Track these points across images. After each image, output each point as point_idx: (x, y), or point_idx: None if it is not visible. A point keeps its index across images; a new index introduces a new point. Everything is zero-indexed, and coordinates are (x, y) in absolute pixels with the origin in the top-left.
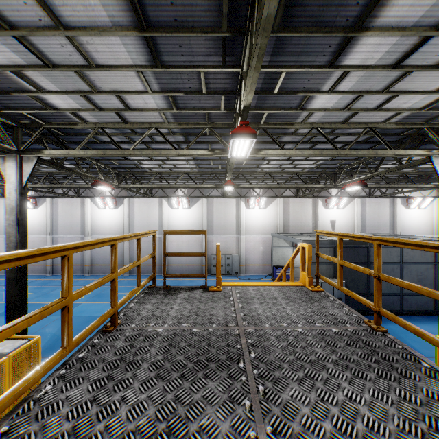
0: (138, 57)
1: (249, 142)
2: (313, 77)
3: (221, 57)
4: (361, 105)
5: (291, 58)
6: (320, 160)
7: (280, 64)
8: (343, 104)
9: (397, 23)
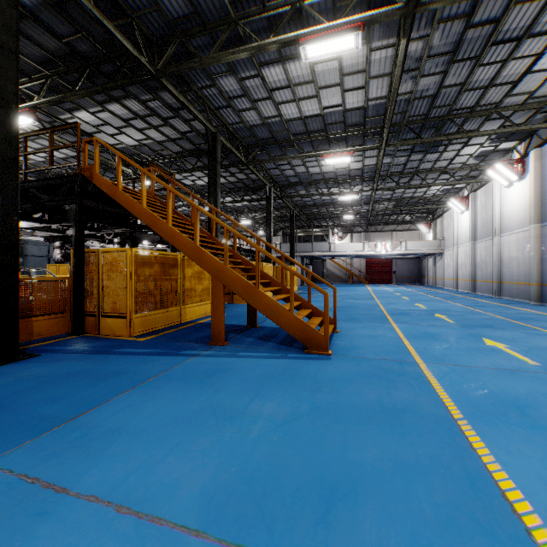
0: None
1: None
2: None
3: None
4: None
5: None
6: None
7: None
8: None
9: None
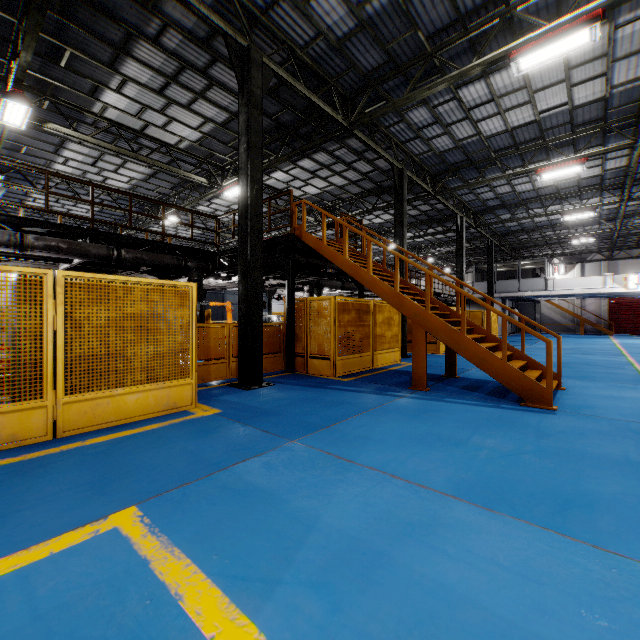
0: (138, 177)
1: (176, 219)
2: (202, 201)
3: (171, 187)
4: (218, 213)
5: (196, 195)
6: (196, 233)
7: (191, 195)
8: (211, 211)
9: (226, 199)
